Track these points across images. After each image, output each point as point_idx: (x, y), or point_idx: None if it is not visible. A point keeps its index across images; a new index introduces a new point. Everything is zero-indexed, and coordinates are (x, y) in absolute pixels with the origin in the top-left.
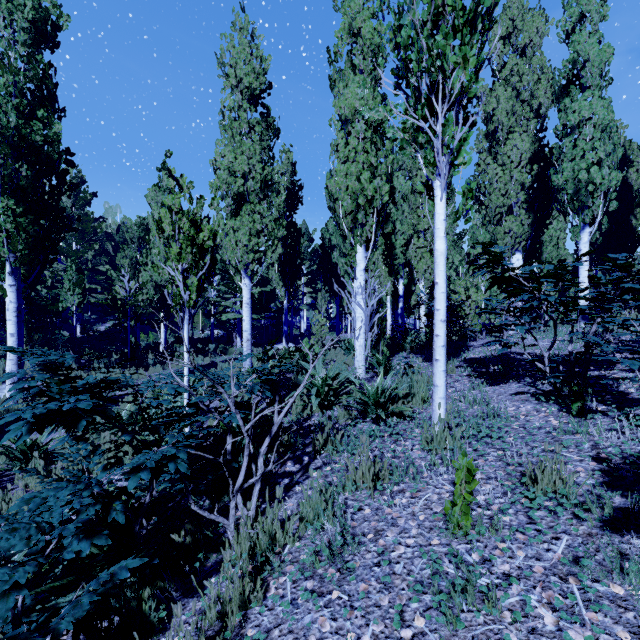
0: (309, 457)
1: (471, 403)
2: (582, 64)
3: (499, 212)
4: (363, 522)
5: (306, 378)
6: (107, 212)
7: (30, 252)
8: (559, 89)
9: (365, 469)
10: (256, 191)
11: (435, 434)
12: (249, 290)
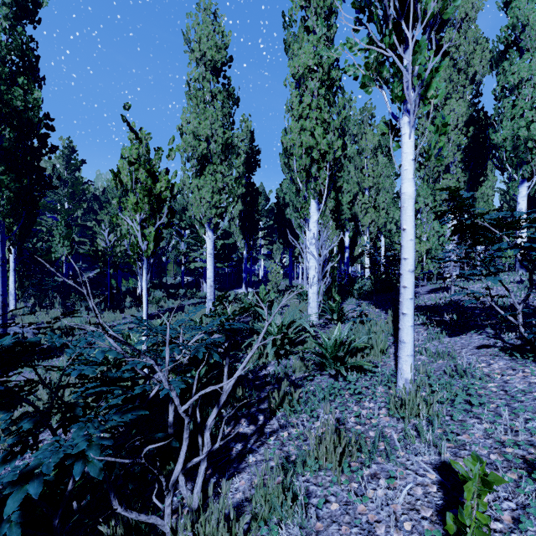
0: (264, 416)
1: (435, 357)
2: (521, 28)
3: (437, 171)
4: (330, 524)
5: (260, 338)
6: (97, 178)
7: (12, 207)
8: (498, 54)
9: (329, 445)
10: (218, 153)
11: (407, 400)
12: (212, 242)
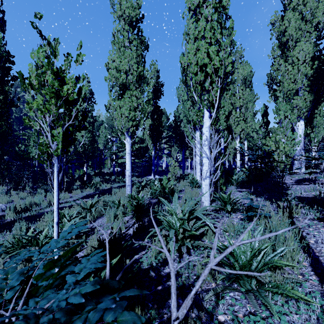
0: None
1: None
2: None
3: (289, 94)
4: None
5: None
6: None
7: None
8: None
9: None
10: (133, 82)
11: None
12: (130, 145)
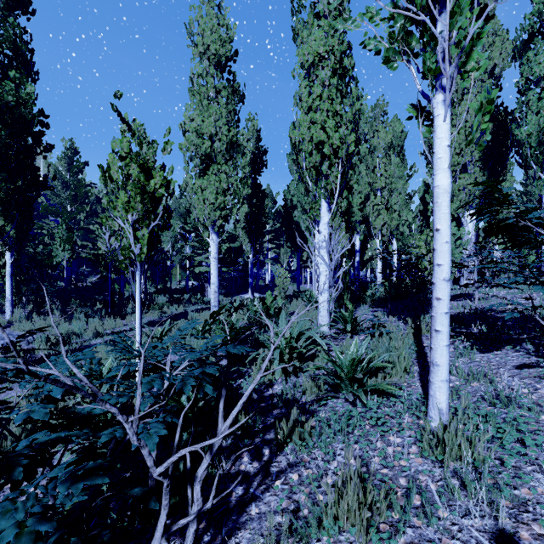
0: (270, 450)
1: (469, 379)
2: None
3: (453, 170)
4: None
5: (264, 365)
6: None
7: (4, 209)
8: (522, 43)
9: (351, 500)
10: (222, 152)
11: (446, 440)
12: (216, 245)
